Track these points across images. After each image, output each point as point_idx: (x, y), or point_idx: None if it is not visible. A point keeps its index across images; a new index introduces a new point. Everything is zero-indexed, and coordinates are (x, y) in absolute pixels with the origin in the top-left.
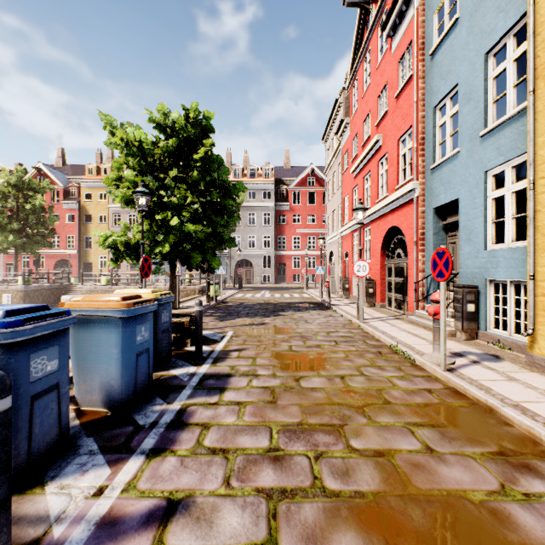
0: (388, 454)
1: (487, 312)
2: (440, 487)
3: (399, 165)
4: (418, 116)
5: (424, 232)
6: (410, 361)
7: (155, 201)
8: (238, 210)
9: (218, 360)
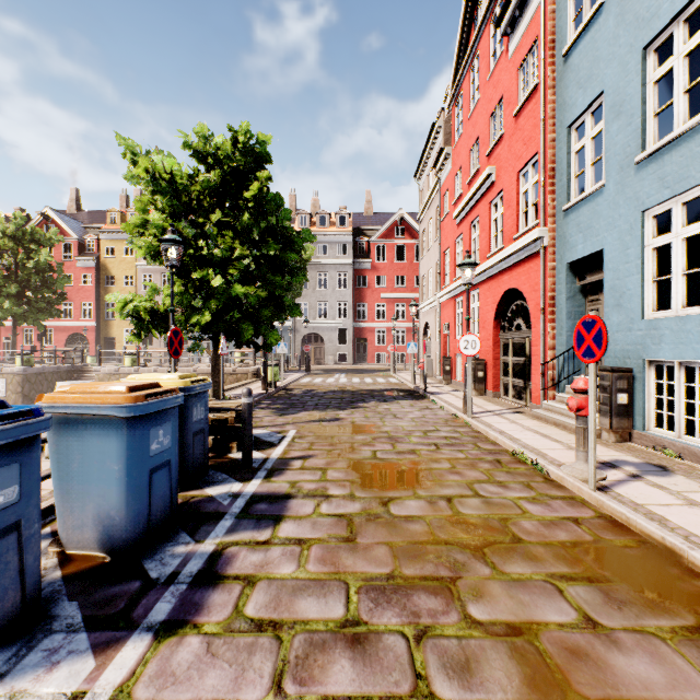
0: (529, 631)
1: (645, 405)
2: (619, 694)
3: (520, 206)
4: (546, 139)
5: (554, 296)
6: (541, 474)
7: (191, 254)
8: (305, 269)
9: (273, 473)
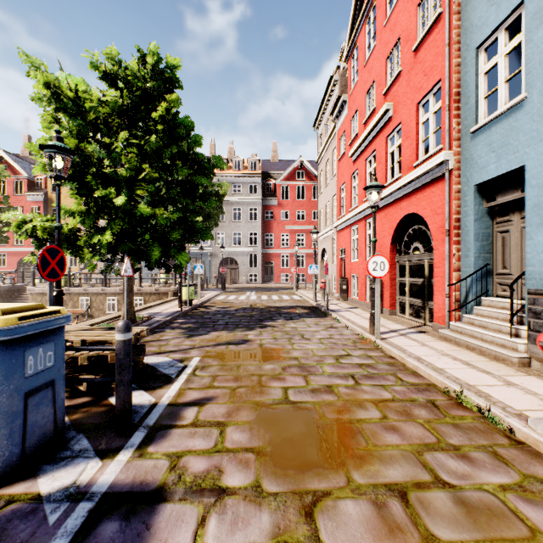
0: None
1: None
2: None
3: (419, 136)
4: (451, 64)
5: (459, 218)
6: (499, 429)
7: (94, 172)
8: (221, 203)
9: (154, 435)
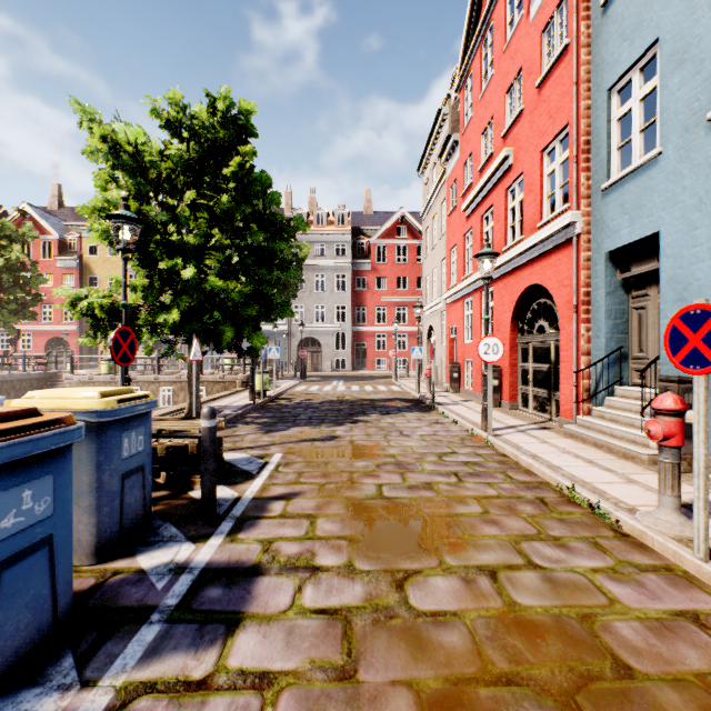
0: None
1: None
2: None
3: (543, 190)
4: (579, 107)
5: (589, 292)
6: (607, 523)
7: (158, 240)
8: (301, 269)
9: (243, 525)
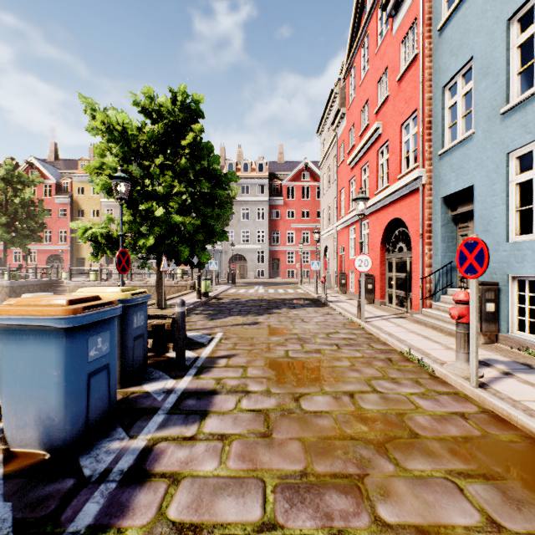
0: None
1: (509, 313)
2: None
3: (402, 153)
4: (424, 98)
5: (431, 224)
6: (427, 371)
7: (139, 190)
8: (232, 204)
9: (202, 370)
